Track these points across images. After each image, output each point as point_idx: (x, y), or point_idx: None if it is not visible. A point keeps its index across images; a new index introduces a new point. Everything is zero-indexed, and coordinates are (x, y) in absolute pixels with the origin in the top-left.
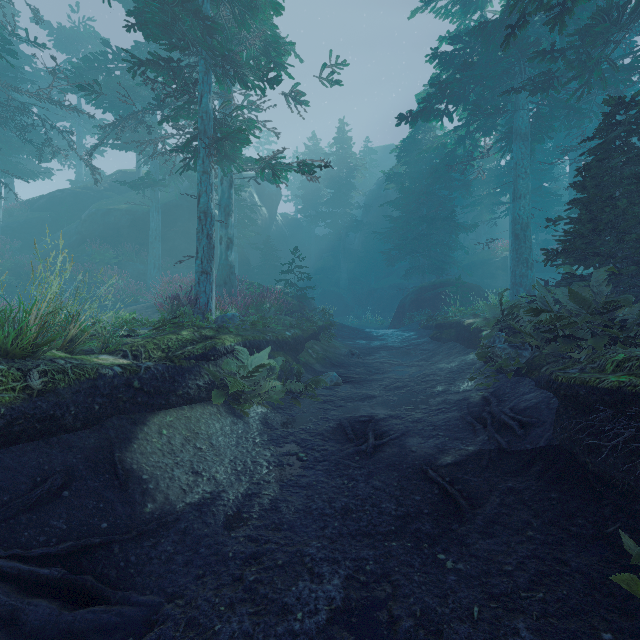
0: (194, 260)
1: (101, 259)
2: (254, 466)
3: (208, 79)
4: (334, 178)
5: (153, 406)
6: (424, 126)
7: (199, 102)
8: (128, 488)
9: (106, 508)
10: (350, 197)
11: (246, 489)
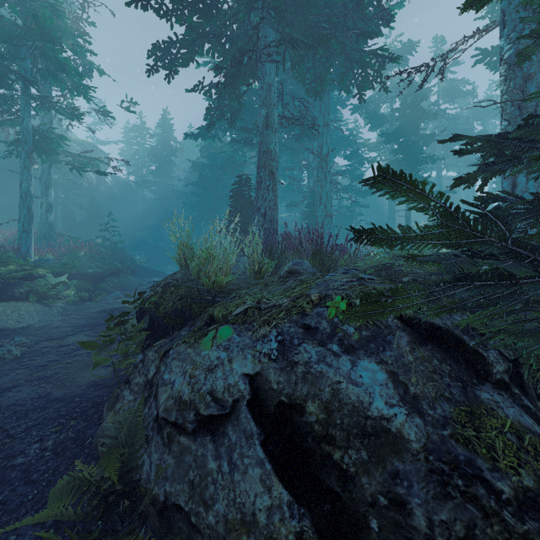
0: (15, 213)
1: None
2: (51, 320)
3: (28, 108)
4: (157, 155)
5: None
6: (218, 133)
7: (21, 122)
8: None
9: None
10: (172, 171)
11: (45, 325)
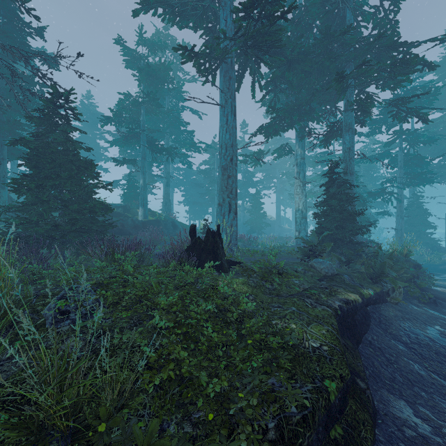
0: None
1: None
2: None
3: None
4: None
5: None
6: None
7: None
8: None
9: None
10: None
11: None
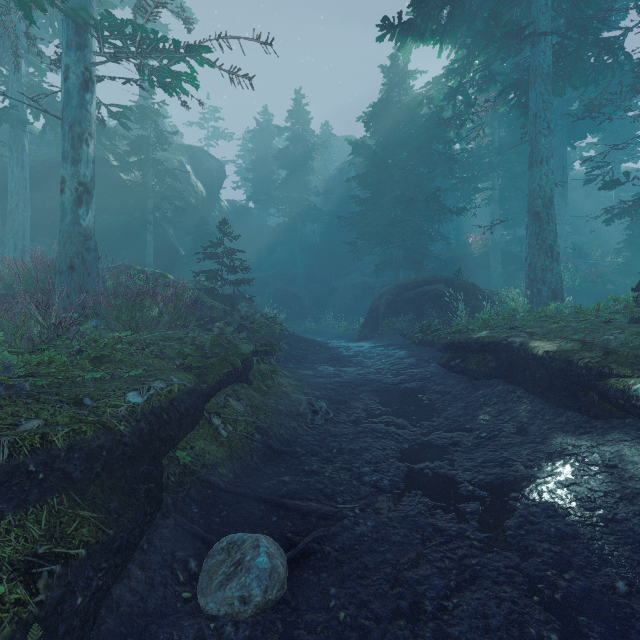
0: None
1: None
2: None
3: None
4: (289, 155)
5: None
6: (399, 87)
7: None
8: None
9: None
10: (308, 181)
11: None
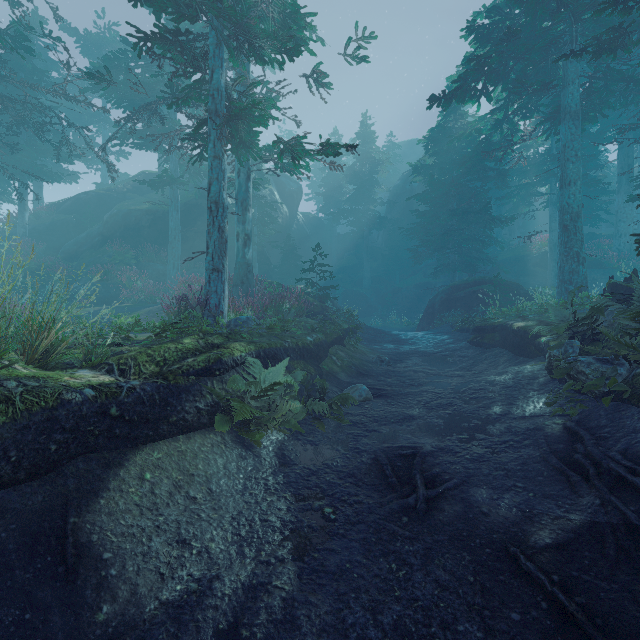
0: None
1: (121, 260)
2: (263, 529)
3: (220, 52)
4: (357, 173)
5: (136, 439)
6: (454, 113)
7: (210, 78)
8: (77, 578)
9: (34, 621)
10: (373, 193)
11: (250, 575)
